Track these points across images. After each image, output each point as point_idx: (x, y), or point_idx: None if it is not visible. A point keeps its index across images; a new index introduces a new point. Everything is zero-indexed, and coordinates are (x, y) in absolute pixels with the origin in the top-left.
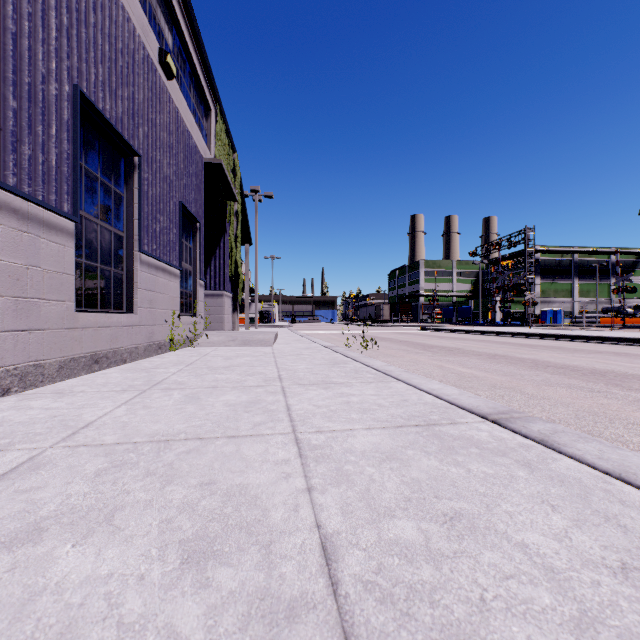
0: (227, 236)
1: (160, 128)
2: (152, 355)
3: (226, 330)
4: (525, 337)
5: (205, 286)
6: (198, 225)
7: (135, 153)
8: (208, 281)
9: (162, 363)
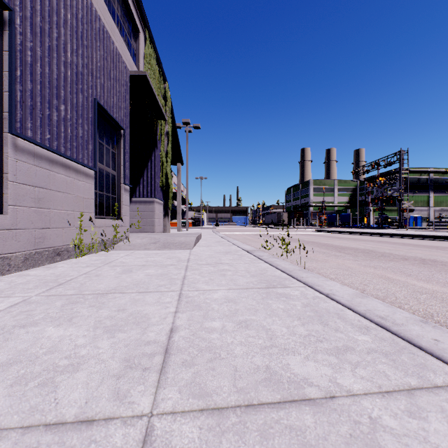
0: (158, 151)
1: (59, 2)
2: (42, 264)
3: (157, 232)
4: (415, 238)
5: (139, 194)
6: (122, 132)
7: (0, 2)
8: (141, 190)
9: (27, 281)
